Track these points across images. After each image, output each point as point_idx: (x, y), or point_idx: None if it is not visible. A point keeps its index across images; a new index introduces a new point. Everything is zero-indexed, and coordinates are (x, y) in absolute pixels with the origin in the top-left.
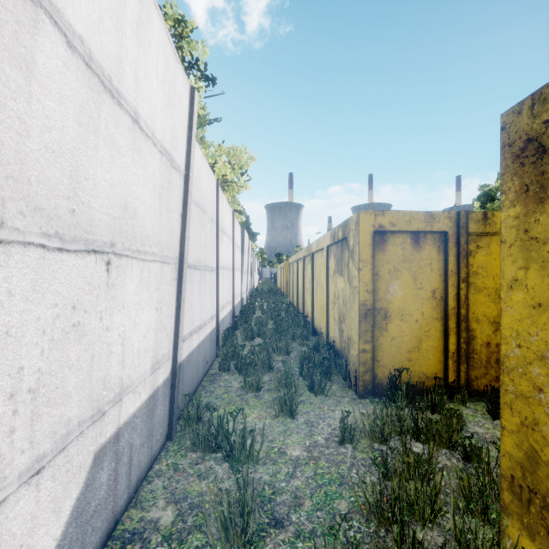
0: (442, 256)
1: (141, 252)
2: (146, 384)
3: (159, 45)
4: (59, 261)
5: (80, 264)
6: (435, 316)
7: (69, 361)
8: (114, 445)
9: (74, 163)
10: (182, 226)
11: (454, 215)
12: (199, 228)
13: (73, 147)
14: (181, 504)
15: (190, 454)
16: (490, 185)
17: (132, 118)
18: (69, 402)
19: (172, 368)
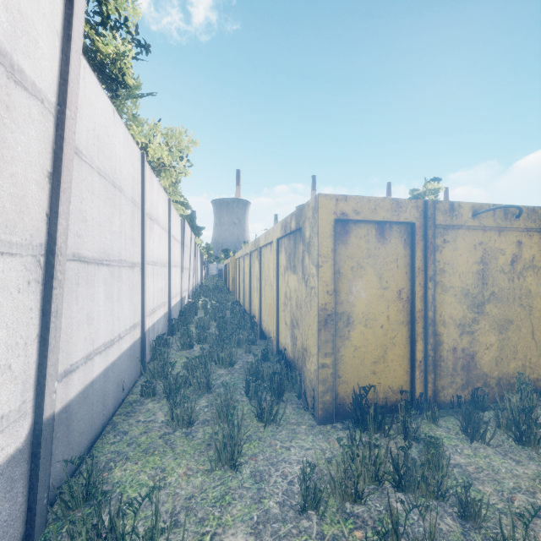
0: (408, 250)
1: None
2: None
3: None
4: None
5: None
6: (401, 320)
7: None
8: None
9: None
10: (52, 195)
11: (421, 204)
12: (107, 209)
13: None
14: None
15: None
16: (419, 190)
17: None
18: None
19: (34, 427)
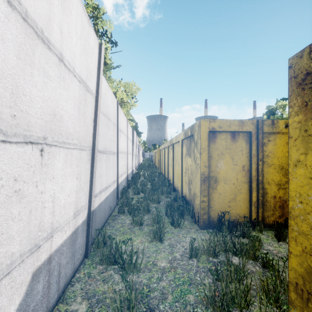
0: (248, 145)
1: (65, 143)
2: (70, 225)
3: (77, 14)
4: (3, 149)
5: (20, 151)
6: (244, 181)
7: (12, 215)
8: (47, 266)
9: (14, 84)
10: (94, 127)
11: (255, 122)
12: (106, 129)
13: (13, 73)
14: (91, 300)
15: (98, 266)
16: (272, 106)
17: (58, 58)
18: (12, 242)
19: (88, 213)
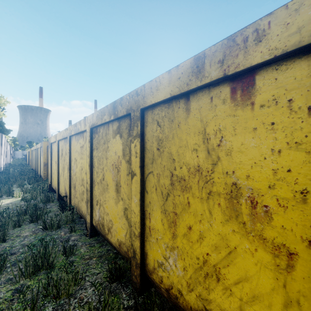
0: None
1: None
2: None
3: None
4: None
5: None
6: None
7: None
8: None
9: None
10: None
11: None
12: None
13: None
14: None
15: None
16: None
17: None
18: None
19: None
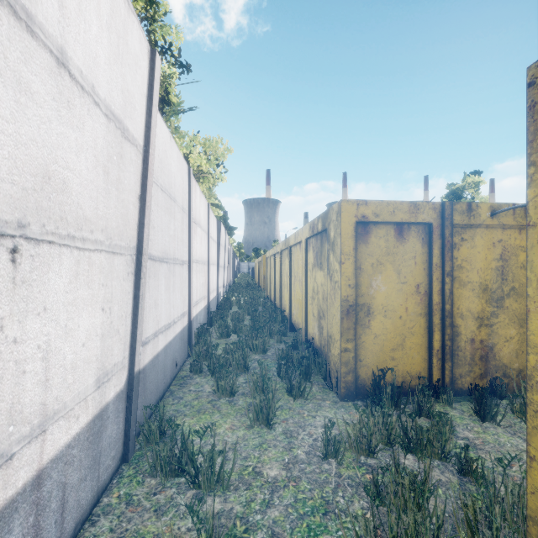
0: (426, 248)
1: (75, 238)
2: (87, 404)
3: None
4: None
5: None
6: (419, 312)
7: None
8: (32, 493)
9: None
10: (140, 211)
11: (438, 206)
12: (166, 217)
13: None
14: None
15: (148, 480)
16: (457, 184)
17: (56, 59)
18: None
19: (129, 377)
